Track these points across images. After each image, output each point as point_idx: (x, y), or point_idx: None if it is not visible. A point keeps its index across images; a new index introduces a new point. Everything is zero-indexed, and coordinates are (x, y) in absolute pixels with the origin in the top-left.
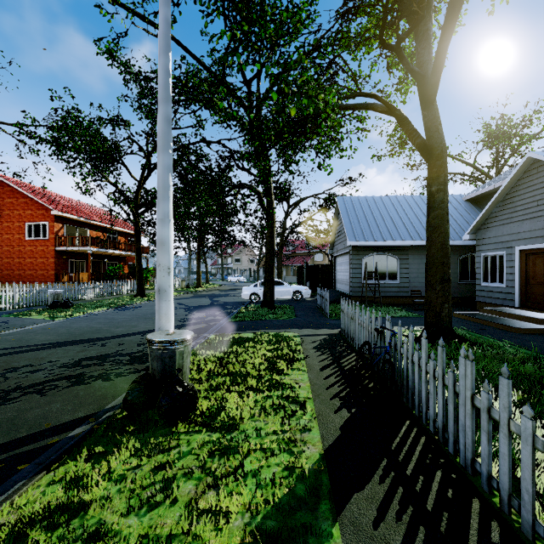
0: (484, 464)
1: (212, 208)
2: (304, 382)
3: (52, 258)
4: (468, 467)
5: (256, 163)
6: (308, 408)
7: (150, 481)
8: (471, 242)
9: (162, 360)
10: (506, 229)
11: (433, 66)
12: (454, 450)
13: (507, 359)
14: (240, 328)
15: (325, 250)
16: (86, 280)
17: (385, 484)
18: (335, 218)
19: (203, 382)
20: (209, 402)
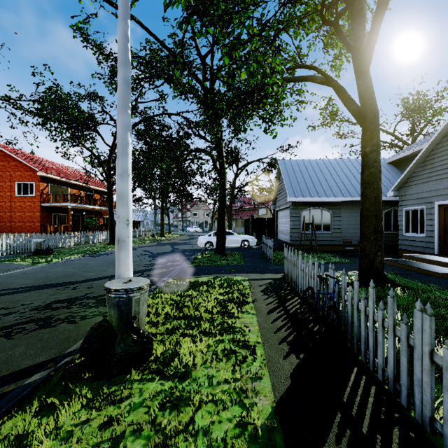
0: (447, 426)
1: (172, 170)
2: (253, 326)
3: (38, 212)
4: (426, 424)
5: (209, 129)
6: (258, 354)
7: (96, 440)
8: (394, 198)
9: (119, 308)
10: (426, 187)
11: (368, 40)
12: (407, 403)
13: (439, 304)
14: (196, 273)
15: (267, 205)
16: (67, 230)
17: (342, 445)
18: (277, 178)
19: (160, 326)
20: (164, 347)
